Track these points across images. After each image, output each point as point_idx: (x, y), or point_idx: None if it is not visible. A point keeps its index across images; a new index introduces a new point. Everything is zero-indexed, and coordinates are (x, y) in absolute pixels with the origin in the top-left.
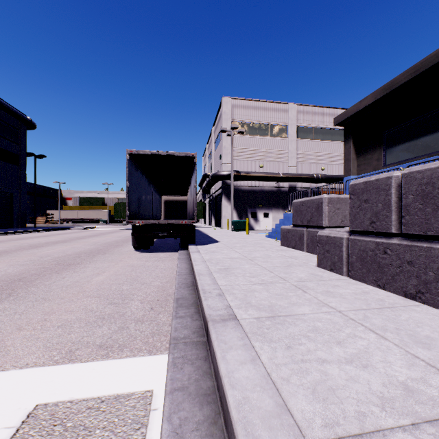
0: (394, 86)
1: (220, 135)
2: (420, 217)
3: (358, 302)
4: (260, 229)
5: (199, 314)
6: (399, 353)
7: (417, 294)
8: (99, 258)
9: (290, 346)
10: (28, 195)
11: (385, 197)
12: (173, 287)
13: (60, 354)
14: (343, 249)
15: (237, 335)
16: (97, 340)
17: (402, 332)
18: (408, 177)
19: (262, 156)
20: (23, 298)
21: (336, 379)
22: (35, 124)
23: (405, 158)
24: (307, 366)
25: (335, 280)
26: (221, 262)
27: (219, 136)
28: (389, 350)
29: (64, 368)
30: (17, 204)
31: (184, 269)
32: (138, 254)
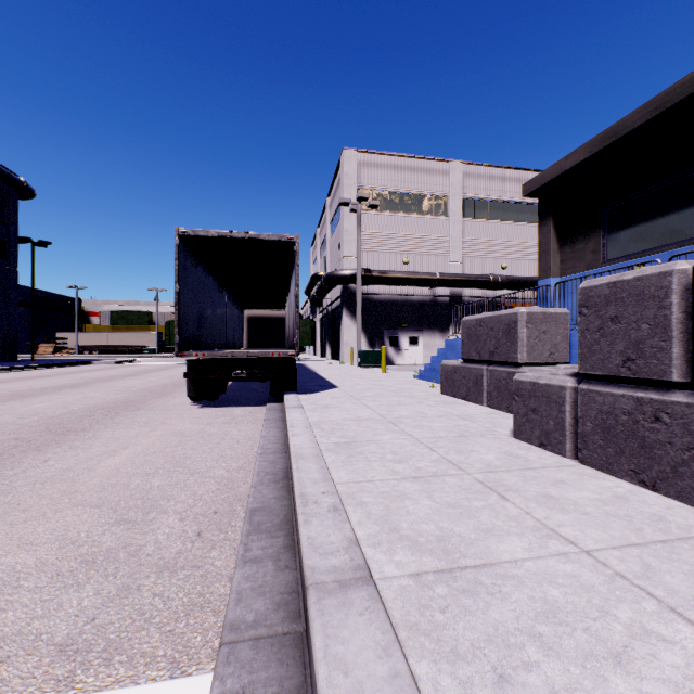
0: (621, 131)
1: (339, 211)
2: None
3: (616, 525)
4: (405, 363)
5: (292, 552)
6: None
7: None
8: (124, 418)
9: (505, 676)
10: (25, 307)
11: (658, 312)
12: (249, 481)
13: None
14: (565, 408)
15: (374, 637)
16: (61, 629)
17: None
18: None
19: (407, 245)
20: None
21: None
22: (33, 190)
23: (638, 250)
24: None
25: (553, 467)
26: (340, 428)
27: (338, 213)
28: None
29: None
30: (2, 322)
31: (272, 442)
32: (195, 411)
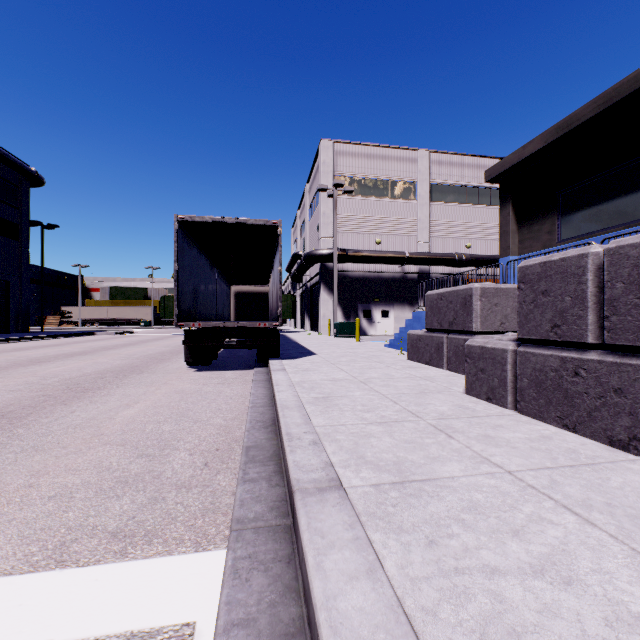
0: (573, 123)
1: (317, 196)
2: (637, 318)
3: (537, 455)
4: (377, 334)
5: (281, 475)
6: (621, 554)
7: (631, 442)
8: (132, 379)
9: (434, 541)
10: (34, 284)
11: (577, 287)
12: (243, 428)
13: (44, 551)
14: (507, 367)
15: (343, 519)
16: (111, 523)
17: (619, 511)
18: (615, 254)
19: (379, 226)
20: (2, 447)
21: (520, 611)
22: (42, 179)
23: (589, 230)
24: (466, 582)
25: (495, 416)
26: (319, 386)
27: (316, 198)
28: (604, 547)
29: (45, 579)
30: (15, 297)
31: (261, 398)
32: (192, 374)
